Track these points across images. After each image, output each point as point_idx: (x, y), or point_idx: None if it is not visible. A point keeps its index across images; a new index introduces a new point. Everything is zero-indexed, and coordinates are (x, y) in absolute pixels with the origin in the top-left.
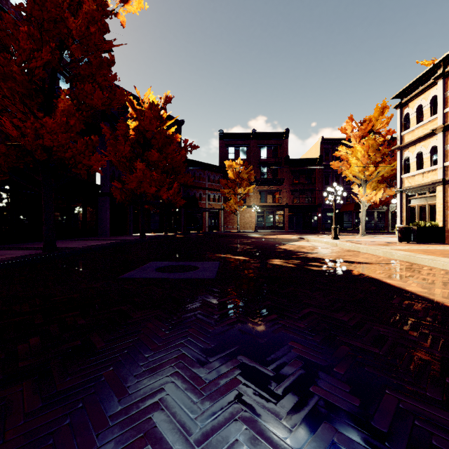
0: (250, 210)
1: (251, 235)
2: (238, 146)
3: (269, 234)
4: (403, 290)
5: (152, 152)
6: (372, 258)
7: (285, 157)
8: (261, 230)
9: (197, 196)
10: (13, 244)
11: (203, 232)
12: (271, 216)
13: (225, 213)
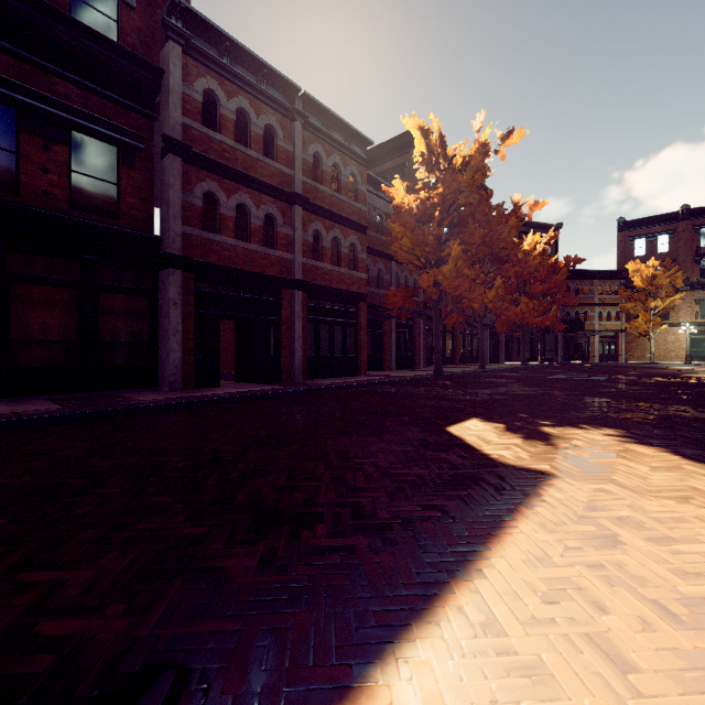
0: (678, 331)
1: (669, 367)
2: (653, 236)
3: None
4: None
5: (535, 285)
6: None
7: None
8: (700, 361)
9: (581, 316)
10: (444, 365)
11: (590, 362)
12: None
13: (628, 336)
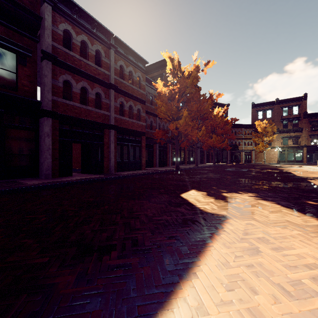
0: (274, 150)
1: (271, 165)
2: (265, 110)
3: (285, 165)
4: (291, 173)
5: (218, 130)
6: (310, 171)
7: (304, 113)
8: (283, 163)
9: (237, 143)
10: (180, 165)
11: (240, 163)
12: (291, 153)
13: (255, 152)
